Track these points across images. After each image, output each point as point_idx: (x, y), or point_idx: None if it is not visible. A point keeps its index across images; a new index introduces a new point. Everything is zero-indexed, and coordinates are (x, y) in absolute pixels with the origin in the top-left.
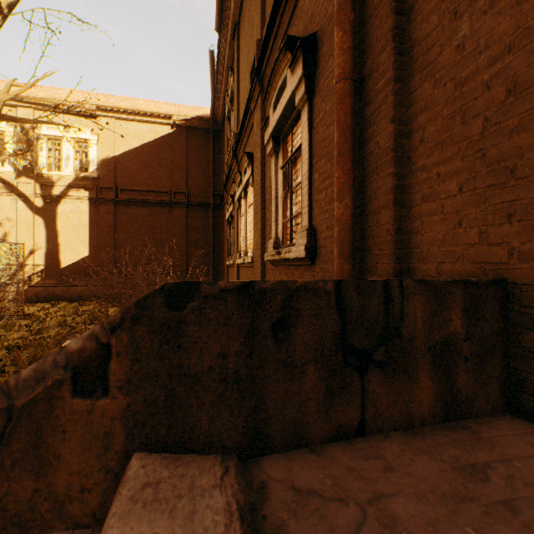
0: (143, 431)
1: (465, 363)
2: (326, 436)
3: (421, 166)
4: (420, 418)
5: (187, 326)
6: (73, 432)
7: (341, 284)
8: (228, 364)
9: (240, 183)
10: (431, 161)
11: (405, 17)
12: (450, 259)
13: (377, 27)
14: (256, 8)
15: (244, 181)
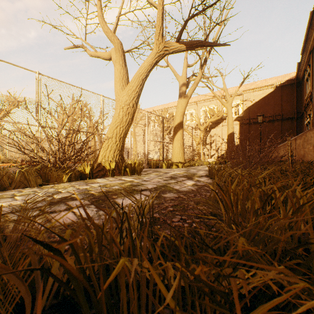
0: None
1: None
2: None
3: None
4: None
5: None
6: None
7: None
8: None
9: None
10: None
11: None
12: None
13: None
14: None
15: None
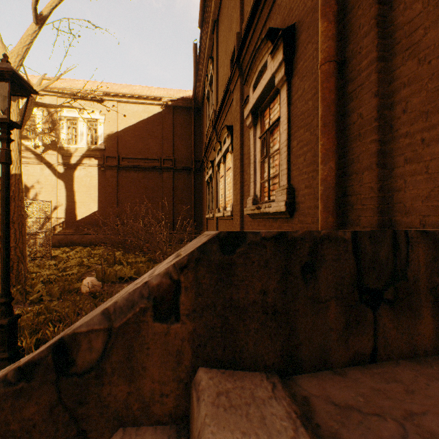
0: (205, 351)
1: None
2: (345, 361)
3: (404, 133)
4: (422, 349)
5: (236, 267)
6: (154, 349)
7: (356, 233)
8: (267, 298)
9: (220, 151)
10: (415, 128)
11: (387, 5)
12: (436, 213)
13: (360, 16)
14: (235, 7)
15: (224, 149)
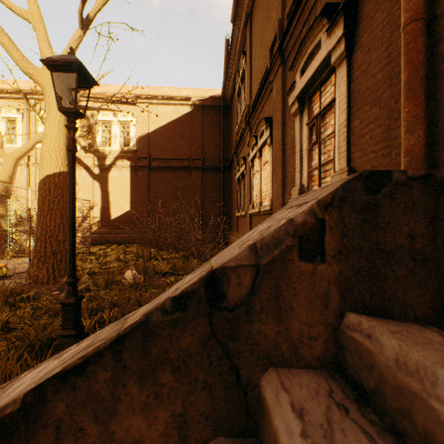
0: (352, 295)
1: None
2: None
3: None
4: None
5: (381, 209)
6: (300, 289)
7: None
8: (414, 244)
9: (255, 146)
10: None
11: None
12: None
13: None
14: None
15: (260, 143)
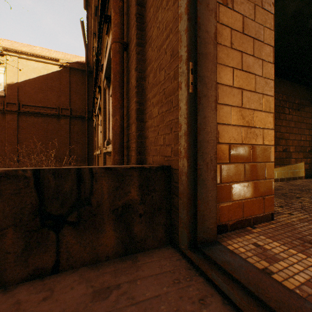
0: None
1: (141, 218)
2: (24, 277)
3: (148, 98)
4: (105, 255)
5: None
6: None
7: (40, 171)
8: None
9: (97, 105)
10: (151, 95)
11: (144, 8)
12: (156, 154)
13: (132, 13)
14: None
15: (98, 103)
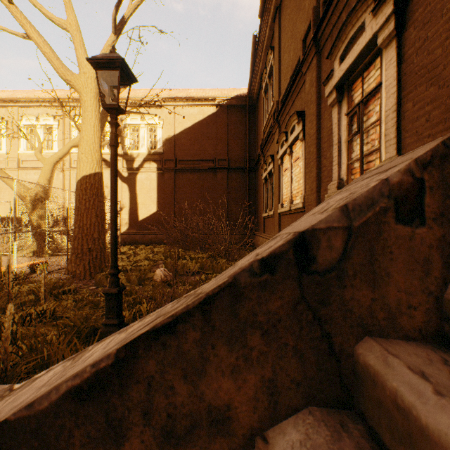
0: None
1: None
2: None
3: None
4: None
5: None
6: (397, 254)
7: None
8: None
9: (285, 142)
10: None
11: None
12: None
13: None
14: None
15: (291, 138)
